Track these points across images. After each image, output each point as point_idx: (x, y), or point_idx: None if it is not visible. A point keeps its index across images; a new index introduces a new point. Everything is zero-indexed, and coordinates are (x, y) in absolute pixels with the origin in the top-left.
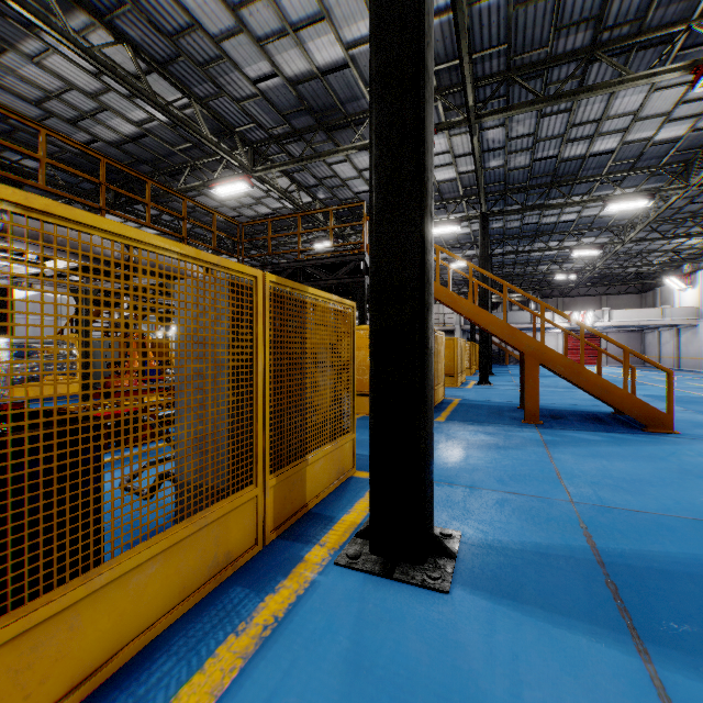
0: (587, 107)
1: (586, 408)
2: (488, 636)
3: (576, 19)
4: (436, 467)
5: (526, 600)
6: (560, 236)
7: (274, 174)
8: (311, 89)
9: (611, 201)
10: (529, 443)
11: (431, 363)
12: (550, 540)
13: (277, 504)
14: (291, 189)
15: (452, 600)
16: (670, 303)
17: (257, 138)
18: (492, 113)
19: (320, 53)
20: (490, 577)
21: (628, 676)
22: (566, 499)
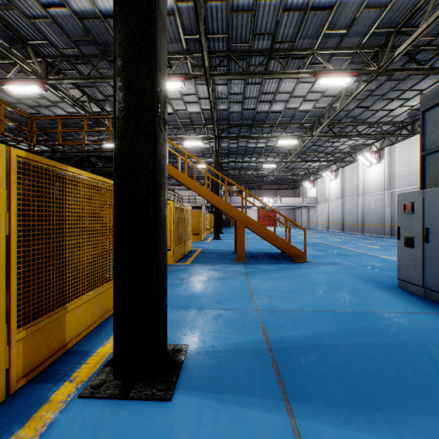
0: (269, 84)
1: (268, 250)
2: (195, 431)
3: (263, 31)
4: (179, 297)
5: (225, 390)
6: (257, 155)
7: (66, 84)
8: (95, 26)
9: (280, 139)
10: (238, 274)
11: (164, 227)
12: (243, 339)
13: (28, 353)
14: (83, 99)
15: (172, 405)
16: (306, 195)
17: (50, 54)
18: (219, 74)
19: (101, 0)
20: (203, 377)
21: (281, 432)
22: (254, 308)
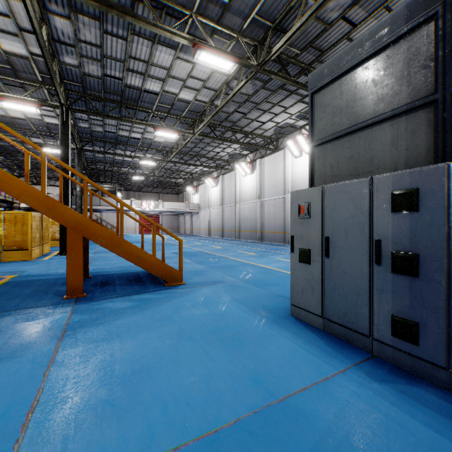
0: (138, 45)
1: (135, 268)
2: None
3: None
4: None
5: None
6: (133, 149)
7: None
8: None
9: (158, 128)
10: (43, 336)
11: None
12: None
13: None
14: None
15: None
16: (189, 201)
17: None
18: None
19: None
20: None
21: None
22: None
